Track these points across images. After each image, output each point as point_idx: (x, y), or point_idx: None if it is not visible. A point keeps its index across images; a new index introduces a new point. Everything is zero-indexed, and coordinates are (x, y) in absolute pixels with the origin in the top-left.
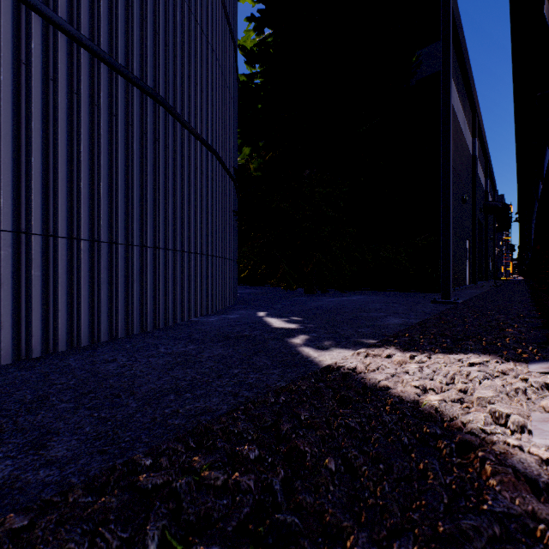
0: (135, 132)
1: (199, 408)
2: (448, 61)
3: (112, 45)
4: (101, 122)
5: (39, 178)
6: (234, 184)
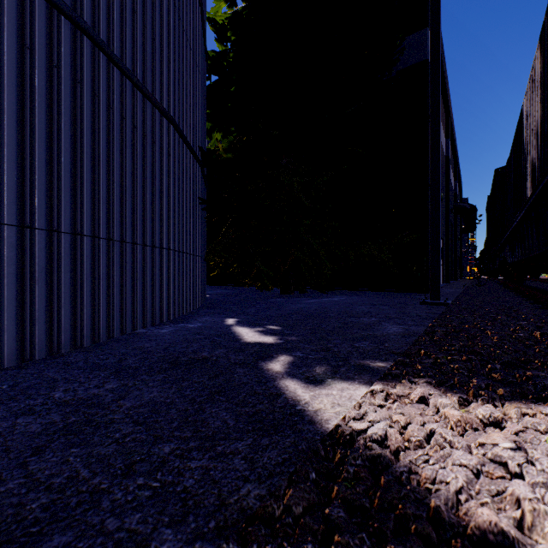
0: (37, 61)
1: None
2: (437, 40)
3: None
4: None
5: None
6: (200, 167)
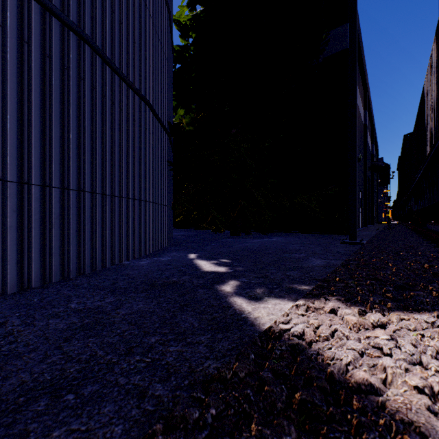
0: (53, 65)
1: (73, 437)
2: (354, 35)
3: None
4: (8, 46)
5: None
6: (168, 137)
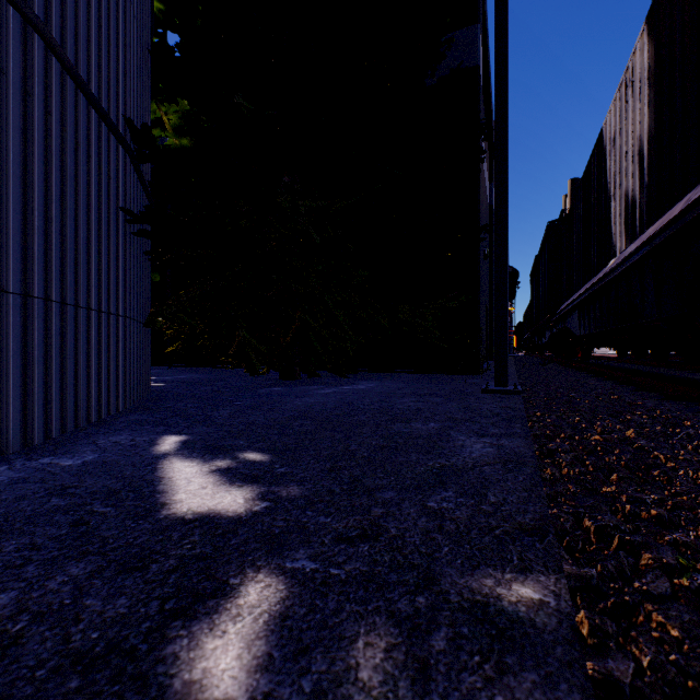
0: None
1: None
2: (504, 18)
3: None
4: None
5: None
6: (129, 158)
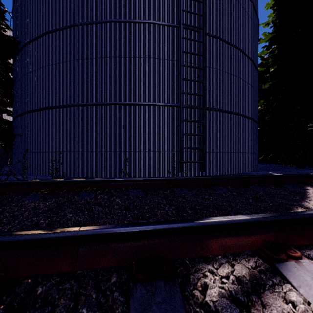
0: (234, 125)
1: None
2: None
3: (230, 108)
4: (229, 126)
5: (221, 142)
6: (257, 124)
